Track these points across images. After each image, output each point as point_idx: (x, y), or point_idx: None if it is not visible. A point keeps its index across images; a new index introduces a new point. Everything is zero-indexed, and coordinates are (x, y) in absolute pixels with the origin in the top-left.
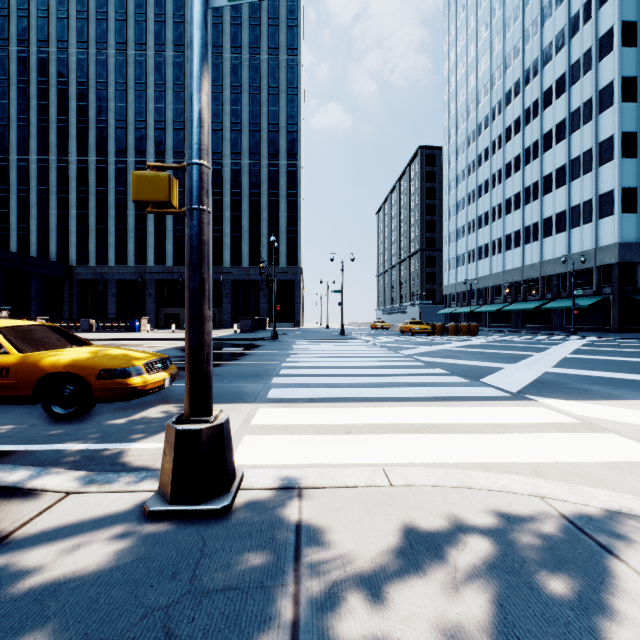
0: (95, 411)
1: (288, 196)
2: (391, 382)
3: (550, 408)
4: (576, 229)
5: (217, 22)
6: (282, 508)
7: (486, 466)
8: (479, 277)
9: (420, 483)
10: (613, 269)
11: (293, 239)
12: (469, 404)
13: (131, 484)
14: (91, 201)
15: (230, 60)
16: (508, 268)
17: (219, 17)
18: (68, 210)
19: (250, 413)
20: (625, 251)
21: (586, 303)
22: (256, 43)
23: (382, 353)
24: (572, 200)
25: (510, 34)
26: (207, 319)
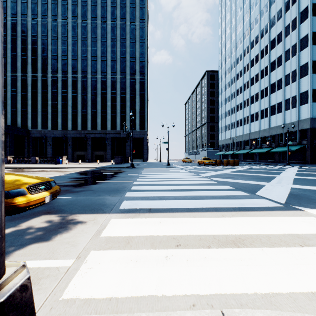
0: None
1: (140, 94)
2: (201, 195)
3: None
4: (288, 111)
5: (104, 5)
6: None
7: None
8: (237, 136)
9: None
10: (308, 131)
11: (143, 116)
12: (259, 214)
13: None
14: (39, 96)
15: (110, 25)
16: (252, 131)
17: (105, 3)
18: (27, 101)
19: (103, 223)
20: (314, 122)
21: (294, 149)
22: (124, 16)
23: (191, 175)
24: (286, 96)
25: (253, 12)
26: None
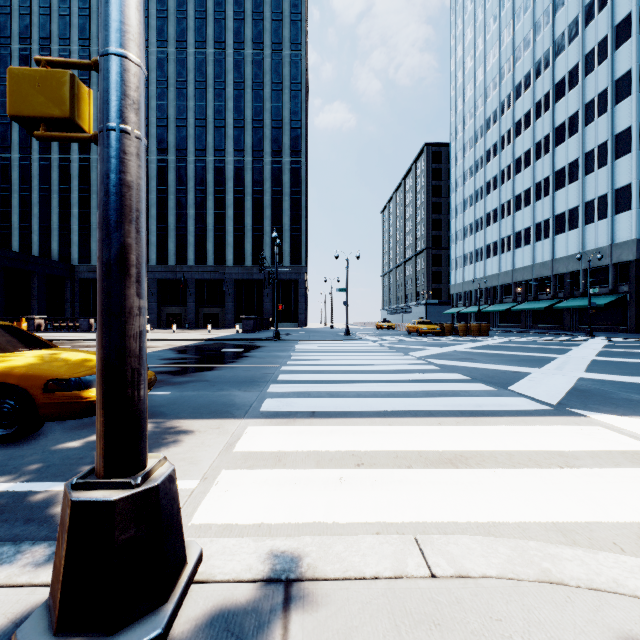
0: (47, 429)
1: (292, 194)
2: (405, 390)
3: (609, 427)
4: (590, 225)
5: (220, 17)
6: (255, 634)
7: (564, 529)
8: (487, 276)
9: (478, 572)
10: (630, 266)
11: (297, 237)
12: (506, 421)
13: (27, 570)
14: (93, 200)
15: (233, 56)
16: (518, 266)
17: (222, 12)
18: (70, 209)
19: (236, 433)
20: None
21: (602, 302)
22: (259, 38)
23: (391, 355)
24: (586, 195)
25: (520, 25)
26: (133, 312)
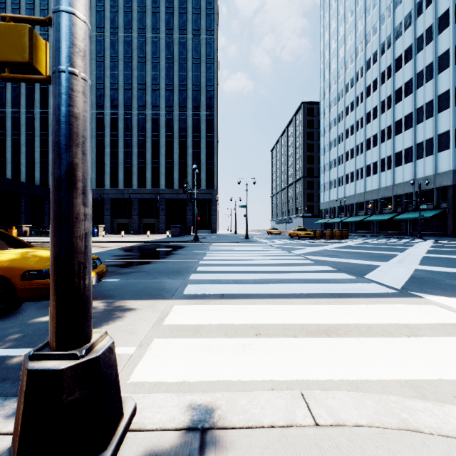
0: (25, 308)
1: (207, 137)
2: (290, 278)
3: (441, 306)
4: (420, 160)
5: (155, 11)
6: None
7: (415, 385)
8: (346, 196)
9: (352, 422)
10: (449, 189)
11: (210, 169)
12: (364, 301)
13: None
14: None
15: (165, 39)
16: (368, 189)
17: (157, 8)
18: (48, 148)
19: (165, 310)
20: None
21: (428, 215)
22: (184, 26)
23: (278, 253)
24: (417, 139)
25: (370, 18)
26: (79, 218)
